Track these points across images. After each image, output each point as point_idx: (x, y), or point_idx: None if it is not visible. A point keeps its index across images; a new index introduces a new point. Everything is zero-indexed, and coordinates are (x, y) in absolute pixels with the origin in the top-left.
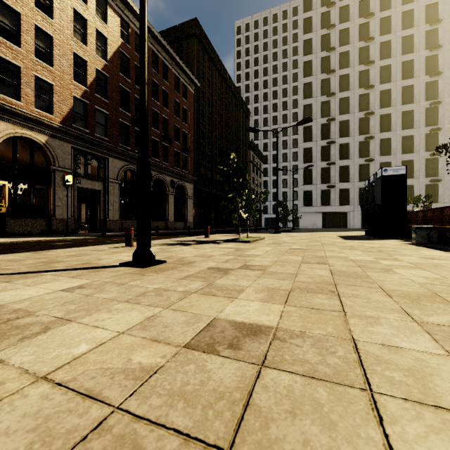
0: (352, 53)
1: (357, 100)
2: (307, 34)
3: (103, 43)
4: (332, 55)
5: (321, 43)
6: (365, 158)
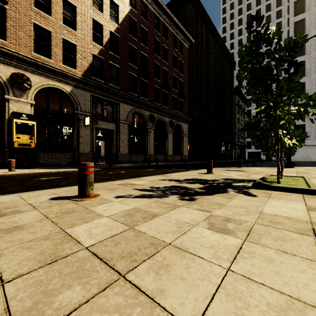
0: None
1: None
2: None
3: (116, 11)
4: None
5: None
6: None
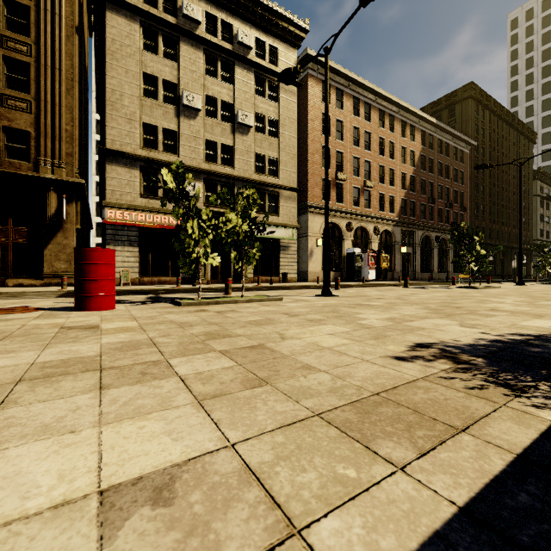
0: None
1: None
2: None
3: (412, 155)
4: None
5: None
6: None
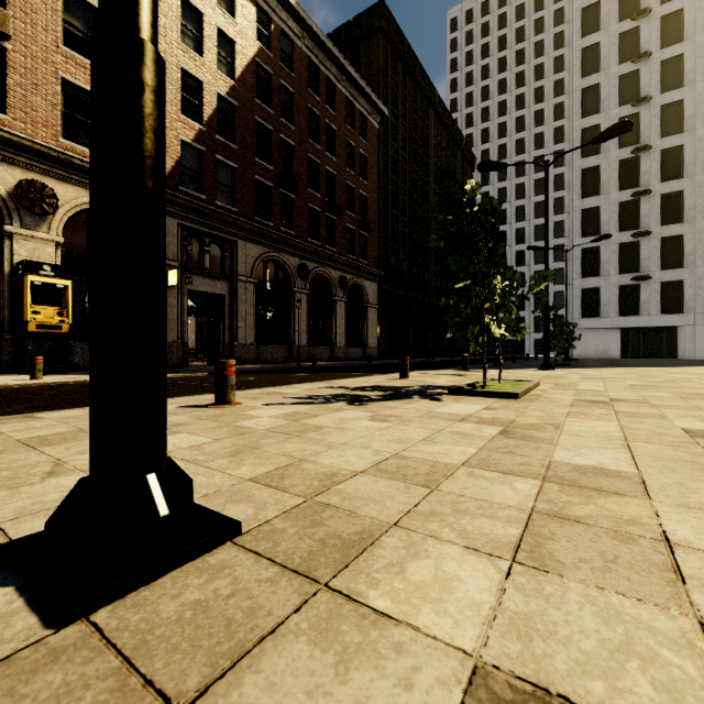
0: (690, 11)
1: (702, 103)
2: None
3: (229, 51)
4: (645, 25)
5: (620, 6)
6: None
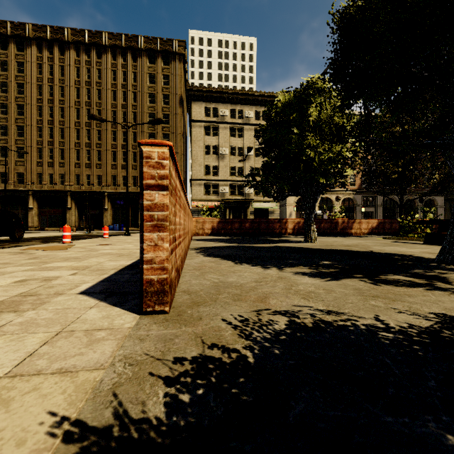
0: None
1: None
2: None
3: None
4: None
5: None
6: None
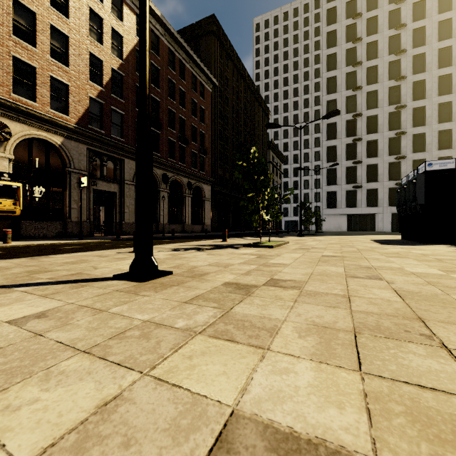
0: (381, 42)
1: (387, 93)
2: (331, 26)
3: (119, 42)
4: (359, 46)
5: (346, 34)
6: (395, 155)
